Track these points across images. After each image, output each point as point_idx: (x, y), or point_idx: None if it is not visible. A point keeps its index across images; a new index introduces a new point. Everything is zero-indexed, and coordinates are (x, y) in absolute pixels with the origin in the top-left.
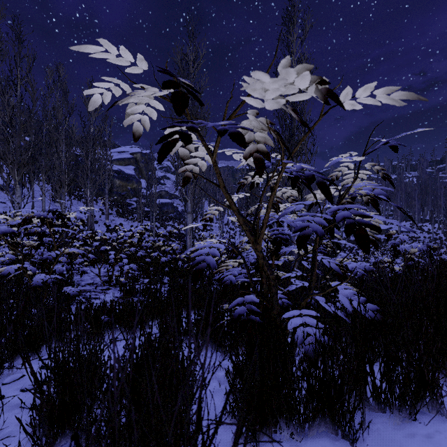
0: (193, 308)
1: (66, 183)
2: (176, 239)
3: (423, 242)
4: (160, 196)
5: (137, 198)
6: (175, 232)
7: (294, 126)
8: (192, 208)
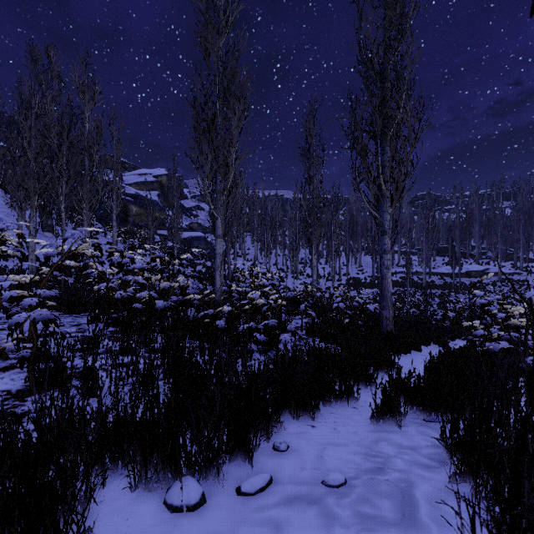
0: (163, 466)
1: (36, 192)
2: (207, 281)
3: (533, 286)
4: (192, 230)
5: (160, 230)
6: (207, 272)
7: (387, 87)
8: (224, 230)
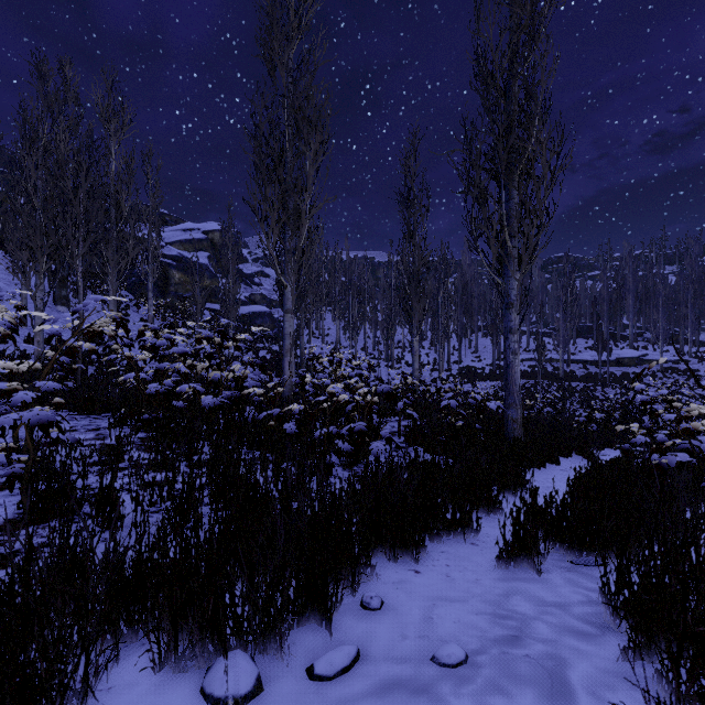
0: (201, 635)
1: (44, 252)
2: (273, 370)
3: None
4: (253, 303)
5: (212, 304)
6: (273, 359)
7: (514, 110)
8: (295, 302)
